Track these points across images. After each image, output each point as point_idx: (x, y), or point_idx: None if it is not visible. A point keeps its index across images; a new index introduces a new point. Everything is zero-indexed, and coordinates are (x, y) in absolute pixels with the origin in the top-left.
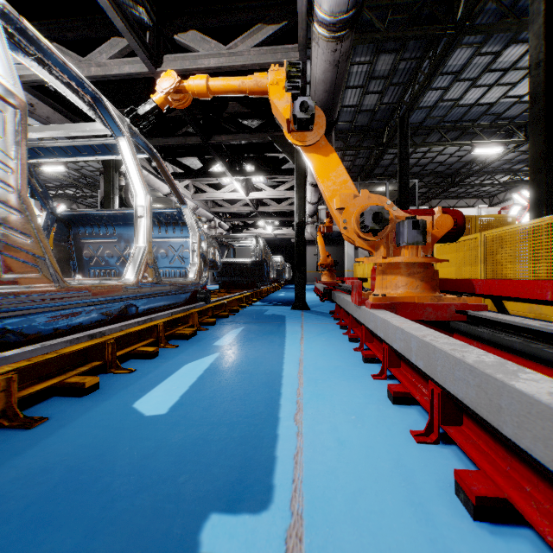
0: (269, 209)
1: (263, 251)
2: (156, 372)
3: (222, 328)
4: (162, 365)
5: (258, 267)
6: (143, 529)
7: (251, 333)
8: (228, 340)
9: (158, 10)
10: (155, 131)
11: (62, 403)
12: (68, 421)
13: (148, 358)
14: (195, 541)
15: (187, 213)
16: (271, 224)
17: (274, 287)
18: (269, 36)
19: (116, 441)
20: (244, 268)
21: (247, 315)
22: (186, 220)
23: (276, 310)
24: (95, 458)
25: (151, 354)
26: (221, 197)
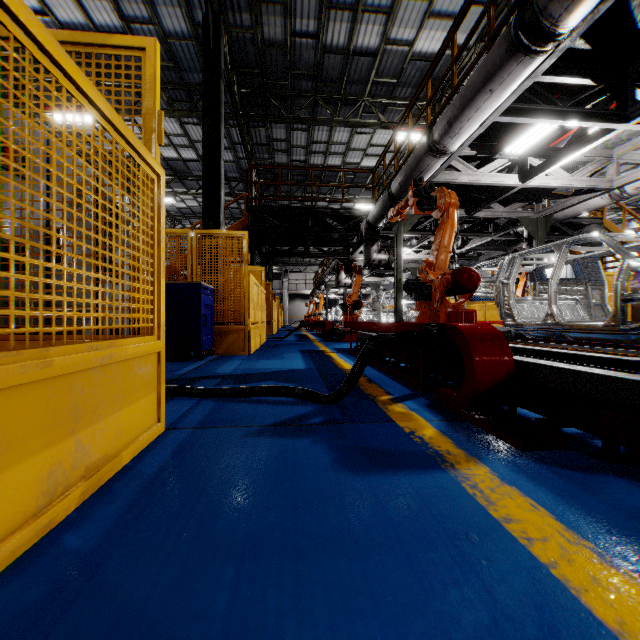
0: None
1: None
2: None
3: None
4: None
5: None
6: None
7: None
8: None
9: None
10: None
11: None
12: None
13: None
14: None
15: None
16: None
17: None
18: None
19: None
20: None
21: None
22: None
23: None
24: None
25: None
26: None
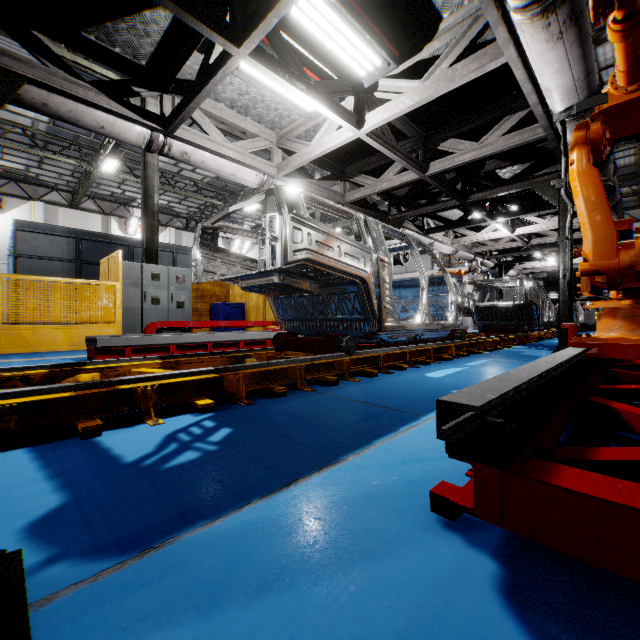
0: (544, 241)
1: (528, 293)
2: (431, 369)
3: (473, 359)
4: (434, 367)
5: (525, 310)
6: (436, 388)
7: (495, 362)
8: (476, 363)
9: (426, 132)
10: (420, 203)
11: (396, 371)
12: (402, 374)
13: (425, 365)
14: (450, 391)
15: (447, 278)
16: (555, 253)
17: (553, 333)
18: (515, 123)
19: (421, 379)
20: (508, 311)
21: (500, 354)
22: (446, 283)
23: (533, 352)
24: (416, 380)
25: (427, 363)
26: (482, 238)
